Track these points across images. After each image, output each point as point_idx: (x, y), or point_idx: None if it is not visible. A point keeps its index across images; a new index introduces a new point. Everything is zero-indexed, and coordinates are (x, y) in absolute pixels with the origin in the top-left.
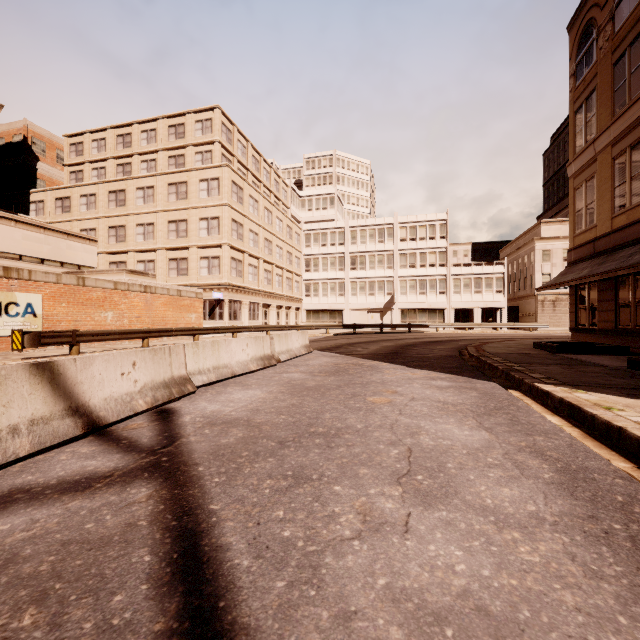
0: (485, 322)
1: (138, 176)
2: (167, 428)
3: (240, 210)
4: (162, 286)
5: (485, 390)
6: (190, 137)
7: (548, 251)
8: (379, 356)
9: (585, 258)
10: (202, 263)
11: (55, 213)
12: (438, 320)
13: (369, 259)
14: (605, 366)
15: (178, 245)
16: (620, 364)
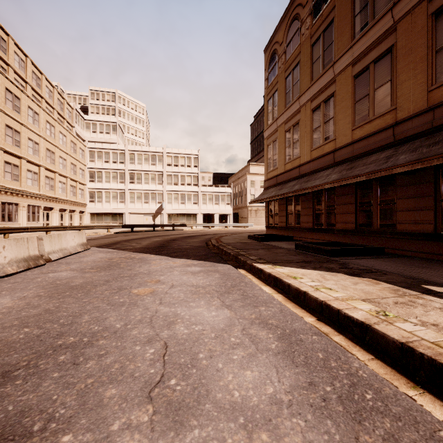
0: (221, 223)
1: None
2: None
3: (16, 118)
4: None
5: (224, 271)
6: None
7: (253, 181)
8: (149, 249)
9: (272, 186)
10: None
11: None
12: (193, 221)
13: (144, 176)
14: (285, 248)
15: None
16: (291, 246)
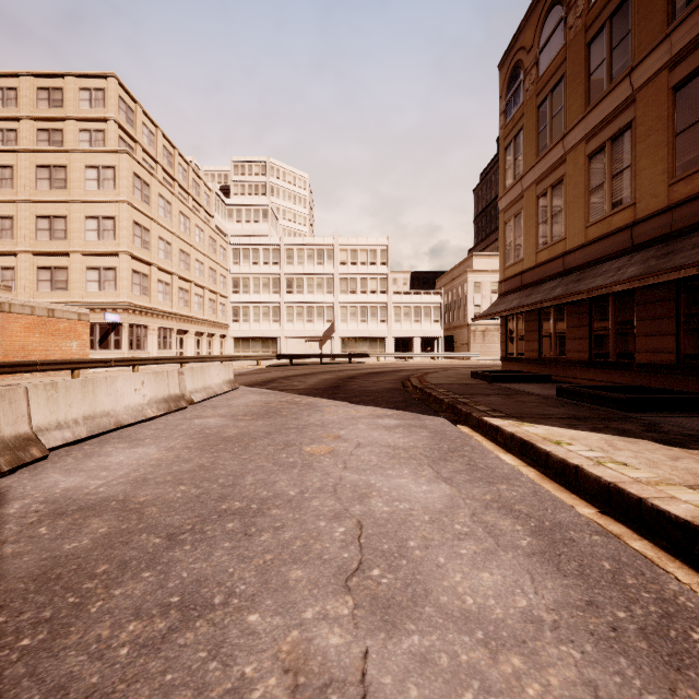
0: (424, 352)
1: None
2: None
3: (145, 211)
4: (22, 302)
5: (435, 428)
6: (71, 108)
7: (479, 283)
8: (318, 391)
9: (514, 290)
10: (90, 275)
11: None
12: (379, 350)
13: (307, 282)
14: (537, 395)
15: (52, 249)
16: (549, 392)
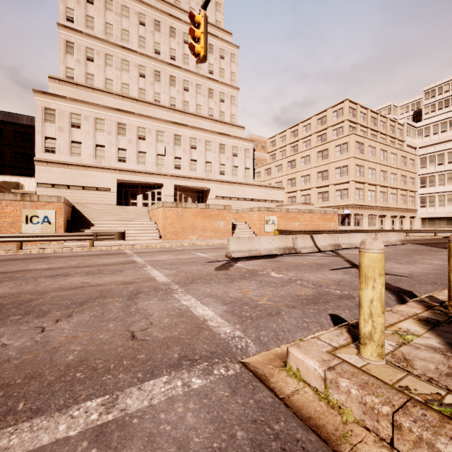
0: None
1: (301, 151)
2: (337, 253)
3: (361, 157)
4: (317, 209)
5: None
6: (329, 122)
7: None
8: None
9: None
10: (337, 193)
11: (264, 176)
12: None
13: None
14: None
15: (323, 185)
16: None
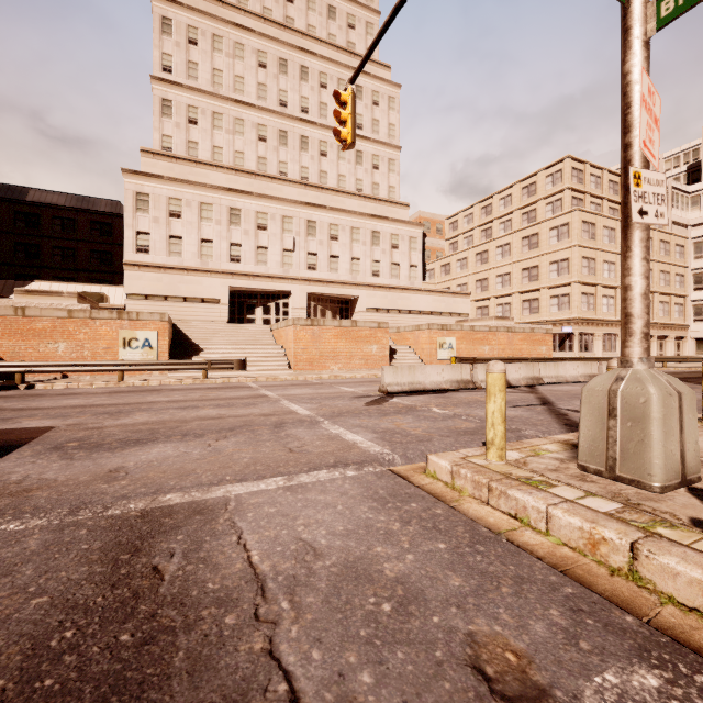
0: None
1: (497, 237)
2: (533, 389)
3: (591, 246)
4: (519, 326)
5: None
6: (541, 192)
7: None
8: None
9: None
10: (552, 301)
11: (440, 276)
12: None
13: None
14: None
15: (530, 288)
16: None
